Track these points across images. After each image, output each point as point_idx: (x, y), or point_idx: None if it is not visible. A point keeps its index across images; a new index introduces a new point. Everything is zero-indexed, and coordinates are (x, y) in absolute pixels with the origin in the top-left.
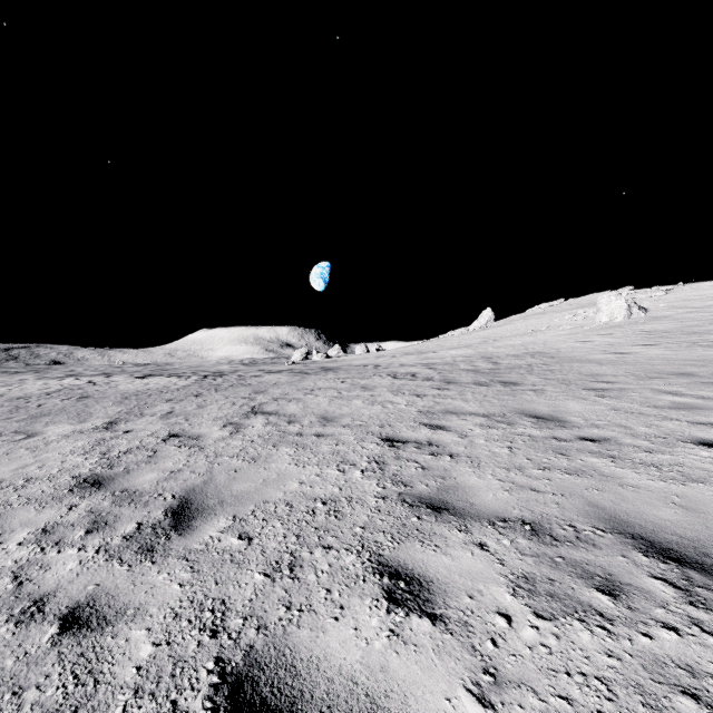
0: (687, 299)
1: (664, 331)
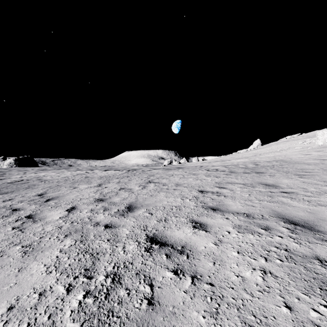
0: None
1: None
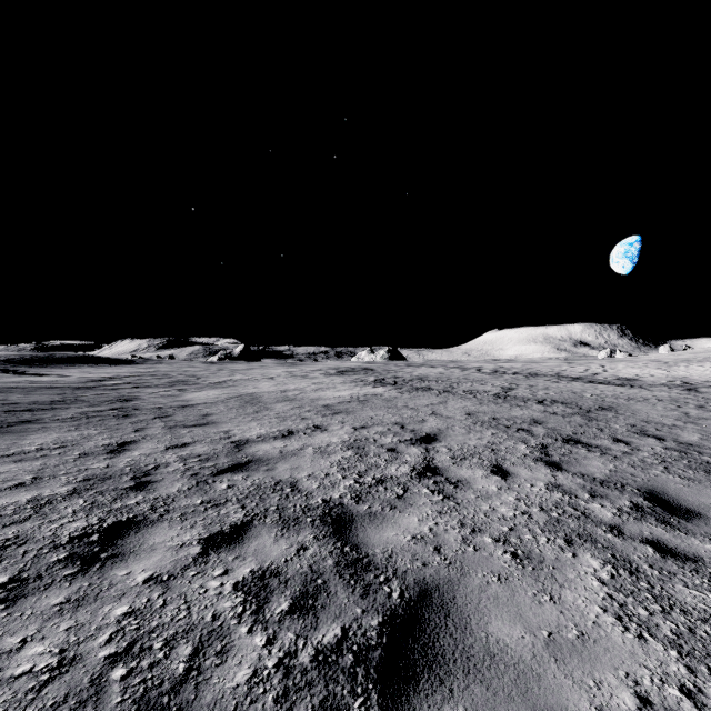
0: None
1: None
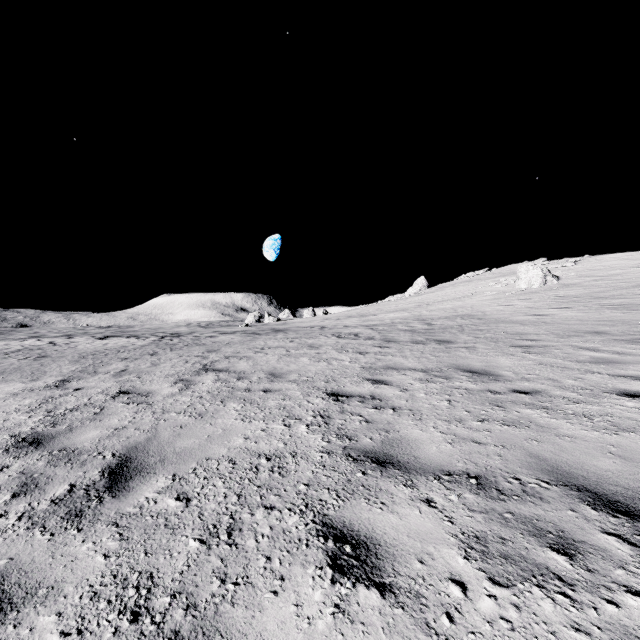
0: (593, 269)
1: (575, 296)
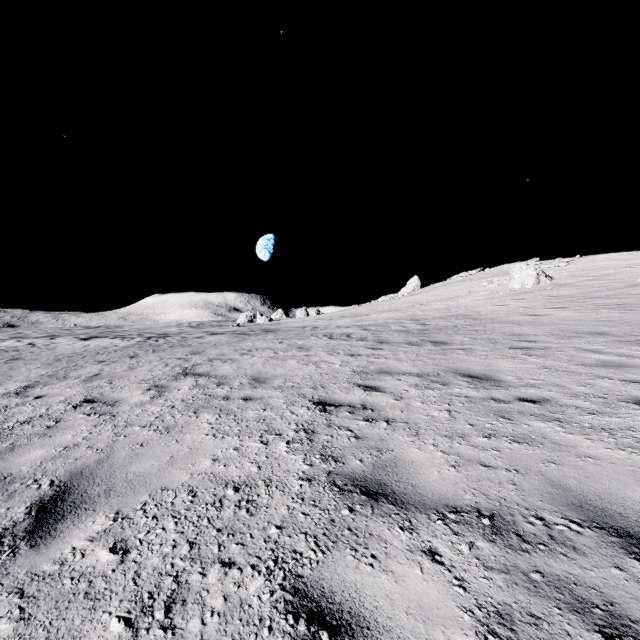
0: (586, 269)
1: (569, 296)
